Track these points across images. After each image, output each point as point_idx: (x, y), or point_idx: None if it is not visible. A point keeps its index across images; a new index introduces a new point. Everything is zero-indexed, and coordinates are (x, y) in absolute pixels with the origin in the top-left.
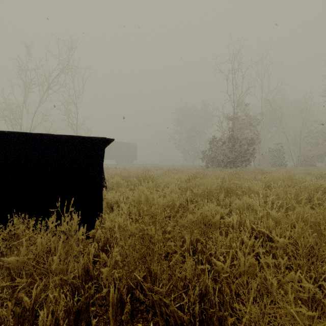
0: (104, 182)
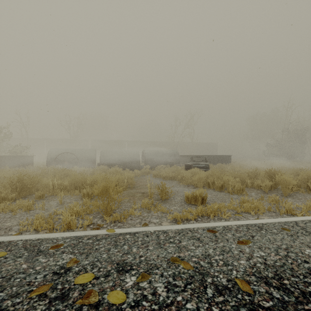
0: None
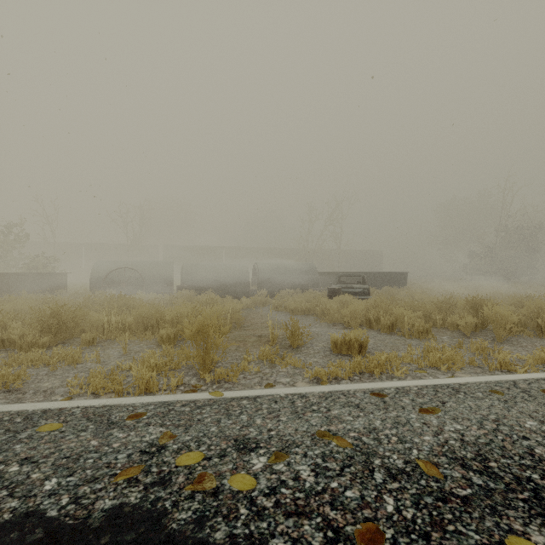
0: None
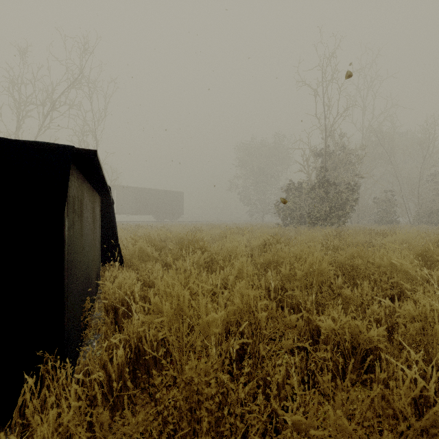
0: (119, 251)
